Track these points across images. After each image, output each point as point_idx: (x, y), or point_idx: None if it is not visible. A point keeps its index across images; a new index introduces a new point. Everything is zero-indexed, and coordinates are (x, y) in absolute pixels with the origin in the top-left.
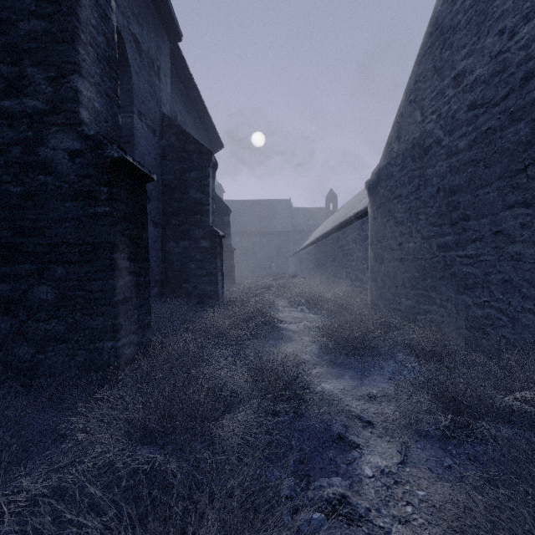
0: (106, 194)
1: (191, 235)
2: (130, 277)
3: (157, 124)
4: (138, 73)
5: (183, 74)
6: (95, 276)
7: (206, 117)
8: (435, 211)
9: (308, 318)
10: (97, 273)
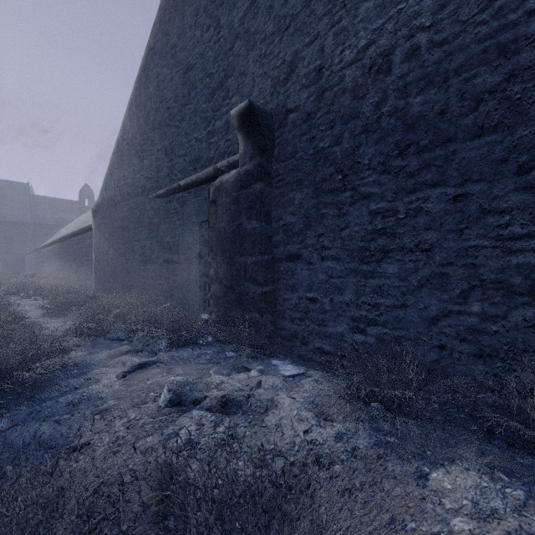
0: None
1: None
2: None
3: None
4: None
5: None
6: None
7: None
8: (119, 237)
9: (41, 303)
10: None
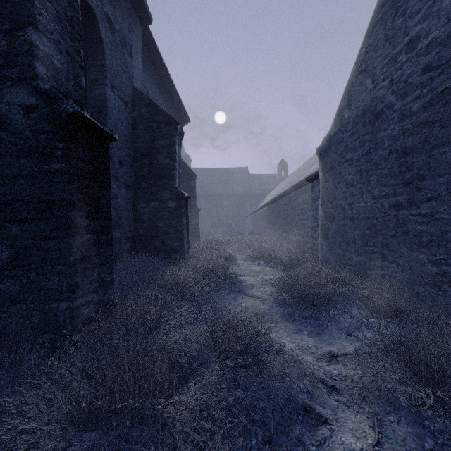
0: (61, 150)
1: (160, 196)
2: (90, 235)
3: (129, 97)
4: (111, 49)
5: (154, 55)
6: (50, 234)
7: (174, 94)
8: (387, 172)
9: (265, 271)
10: (52, 232)
